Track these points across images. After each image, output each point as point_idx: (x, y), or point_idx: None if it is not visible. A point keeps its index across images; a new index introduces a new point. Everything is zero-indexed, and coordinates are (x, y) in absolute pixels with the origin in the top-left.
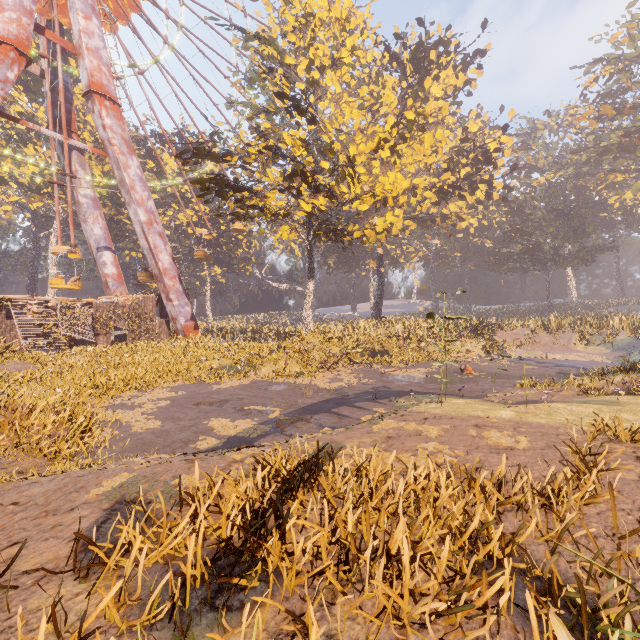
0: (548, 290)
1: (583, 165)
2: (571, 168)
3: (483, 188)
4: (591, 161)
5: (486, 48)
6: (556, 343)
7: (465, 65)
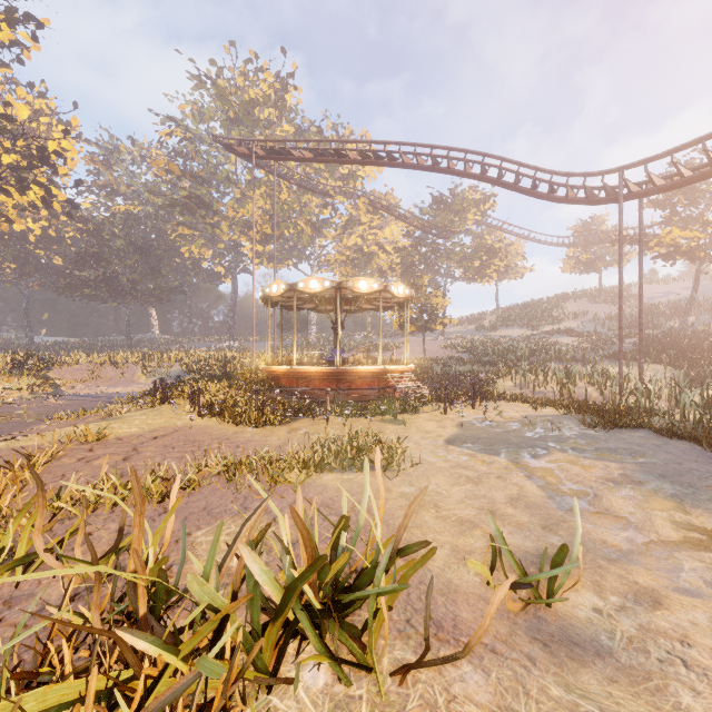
0: (128, 324)
1: (160, 209)
2: (149, 207)
3: (40, 191)
4: (166, 208)
5: (44, 21)
6: (122, 377)
7: (12, 19)
